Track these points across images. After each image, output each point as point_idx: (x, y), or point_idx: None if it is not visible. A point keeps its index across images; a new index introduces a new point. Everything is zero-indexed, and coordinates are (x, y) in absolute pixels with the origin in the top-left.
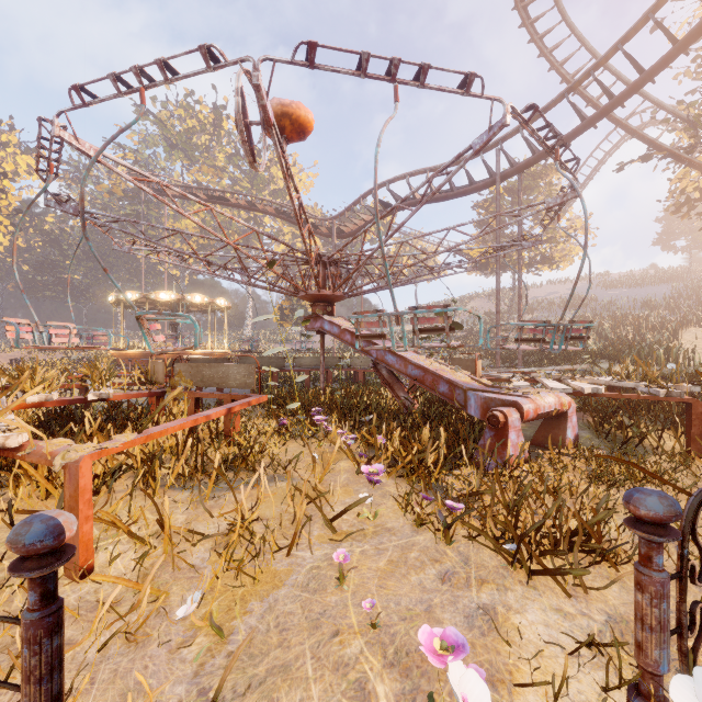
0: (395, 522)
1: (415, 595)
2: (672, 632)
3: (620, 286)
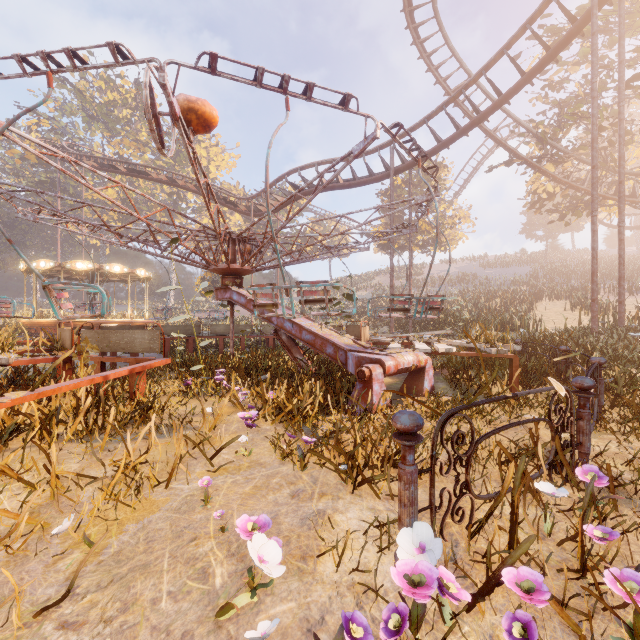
0: (268, 458)
1: (268, 508)
2: (424, 508)
3: (495, 267)
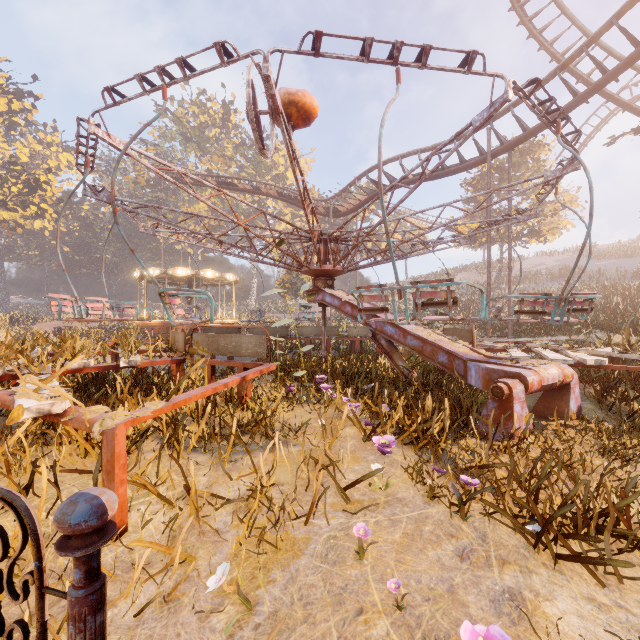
0: (405, 492)
1: (434, 572)
2: None
3: (608, 257)
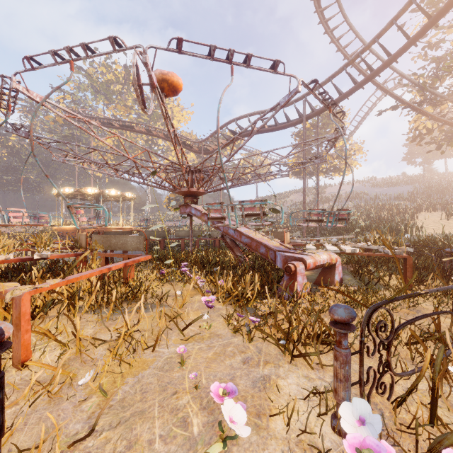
0: (222, 331)
1: (226, 371)
2: (355, 383)
3: (382, 186)
